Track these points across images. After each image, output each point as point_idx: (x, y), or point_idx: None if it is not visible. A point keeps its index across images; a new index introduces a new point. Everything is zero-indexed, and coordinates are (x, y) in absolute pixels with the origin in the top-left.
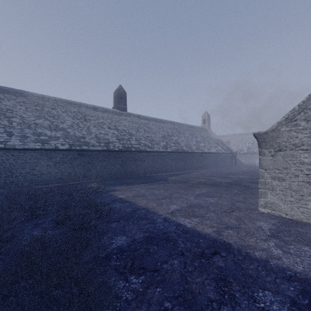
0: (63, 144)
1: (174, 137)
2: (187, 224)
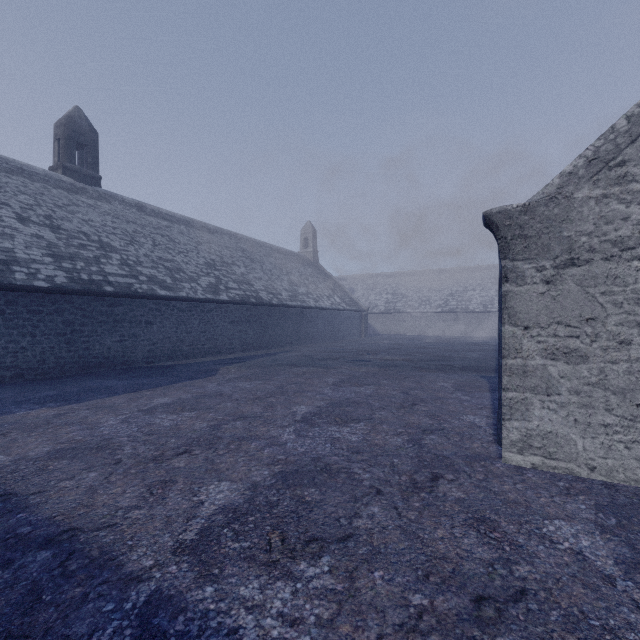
0: None
1: (237, 267)
2: None
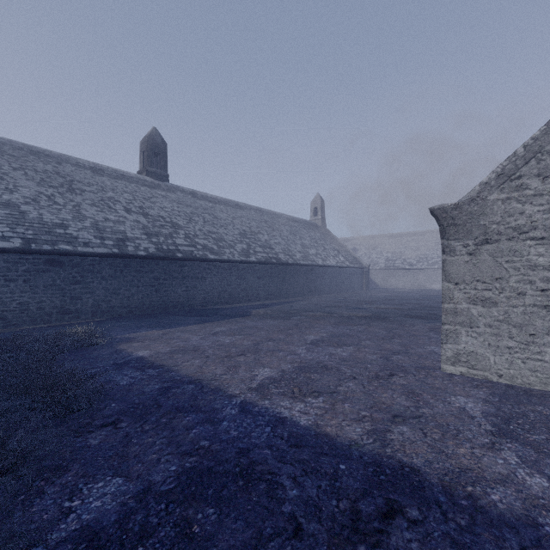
0: (8, 238)
1: (262, 235)
2: (299, 418)
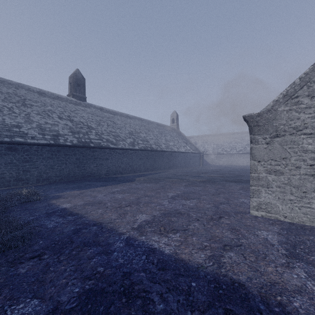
0: None
1: (142, 134)
2: (164, 248)
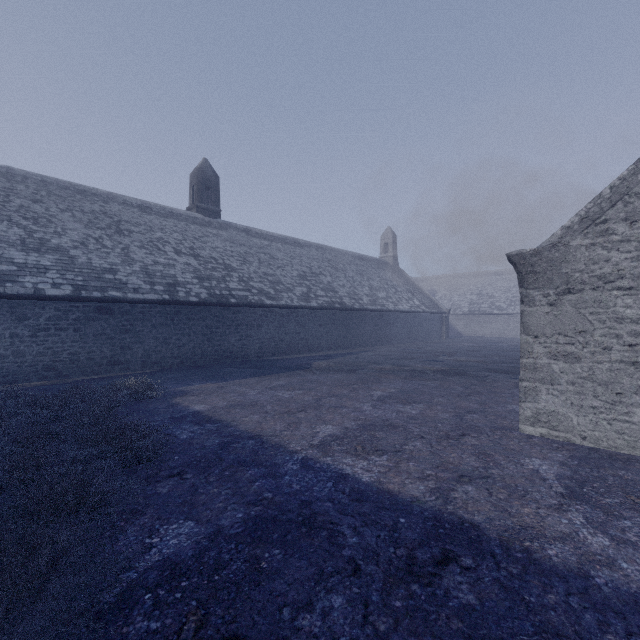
0: (58, 285)
1: (324, 277)
2: (361, 475)
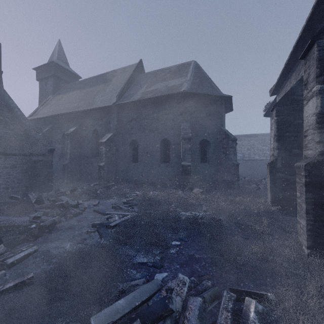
0: None
1: None
2: None
